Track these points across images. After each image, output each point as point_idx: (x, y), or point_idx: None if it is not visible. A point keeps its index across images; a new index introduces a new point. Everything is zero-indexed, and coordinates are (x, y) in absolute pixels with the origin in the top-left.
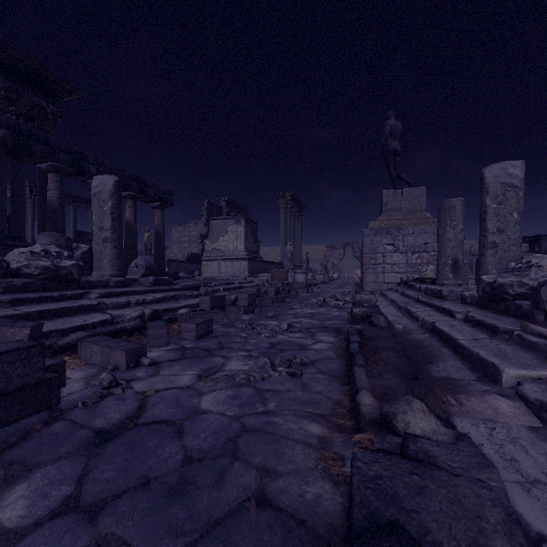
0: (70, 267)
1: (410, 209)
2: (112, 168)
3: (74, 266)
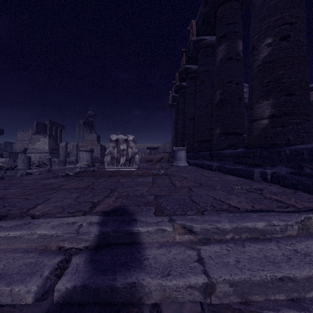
0: None
1: (92, 140)
2: None
3: None
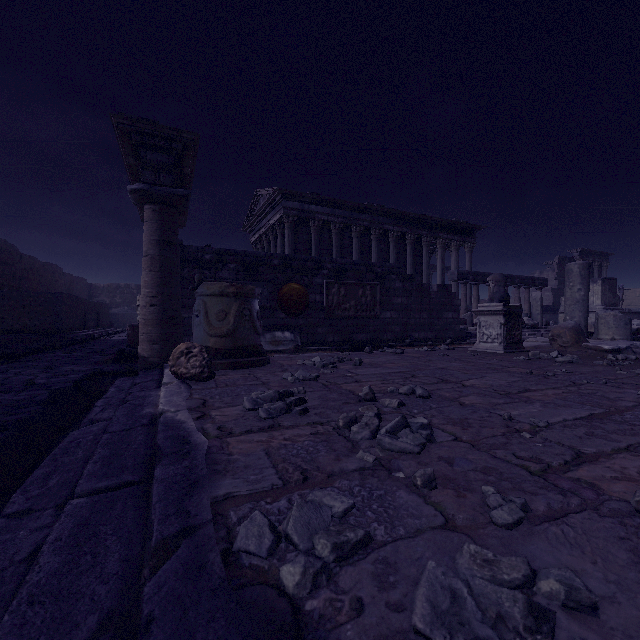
0: (536, 323)
1: None
2: (522, 278)
3: (537, 323)
